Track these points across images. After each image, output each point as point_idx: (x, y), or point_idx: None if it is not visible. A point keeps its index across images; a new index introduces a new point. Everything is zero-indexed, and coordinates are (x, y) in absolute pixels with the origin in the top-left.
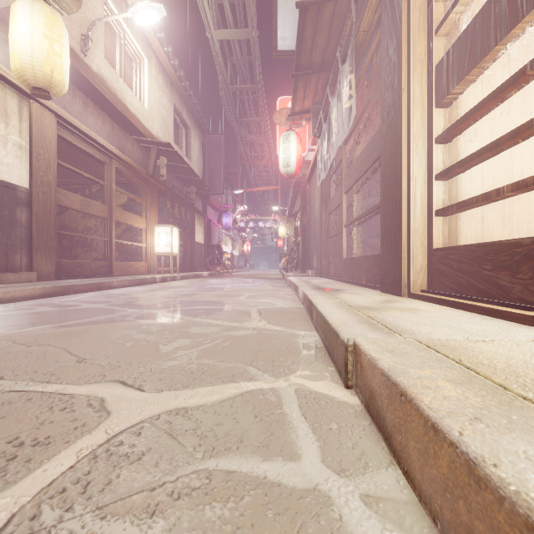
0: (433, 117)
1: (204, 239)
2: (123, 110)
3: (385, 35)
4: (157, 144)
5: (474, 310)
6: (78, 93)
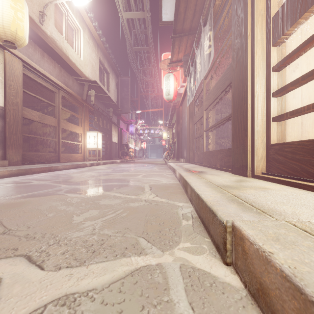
0: (270, 52)
1: (117, 140)
2: (66, 60)
3: (235, 1)
4: (88, 82)
5: (310, 189)
6: (38, 48)
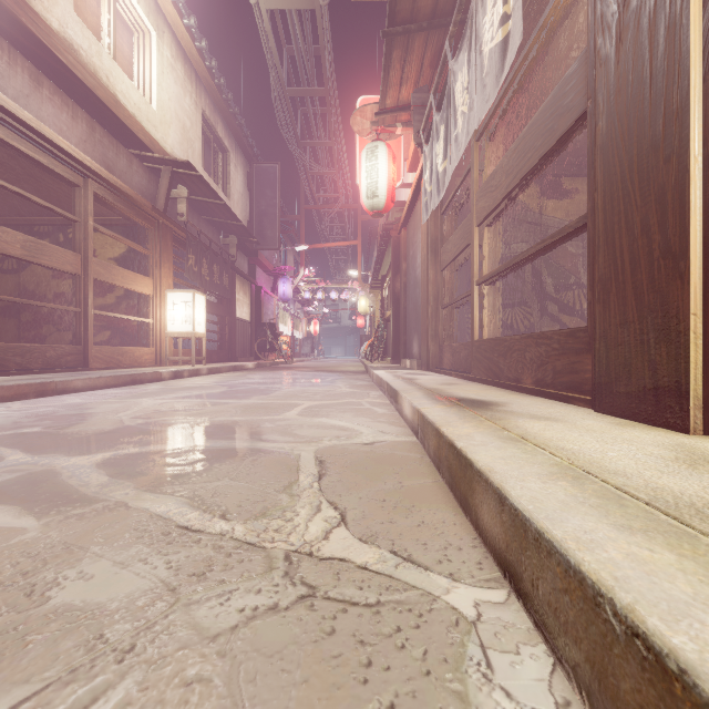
0: None
1: (250, 315)
2: (109, 103)
3: None
4: (170, 164)
5: None
6: (21, 61)
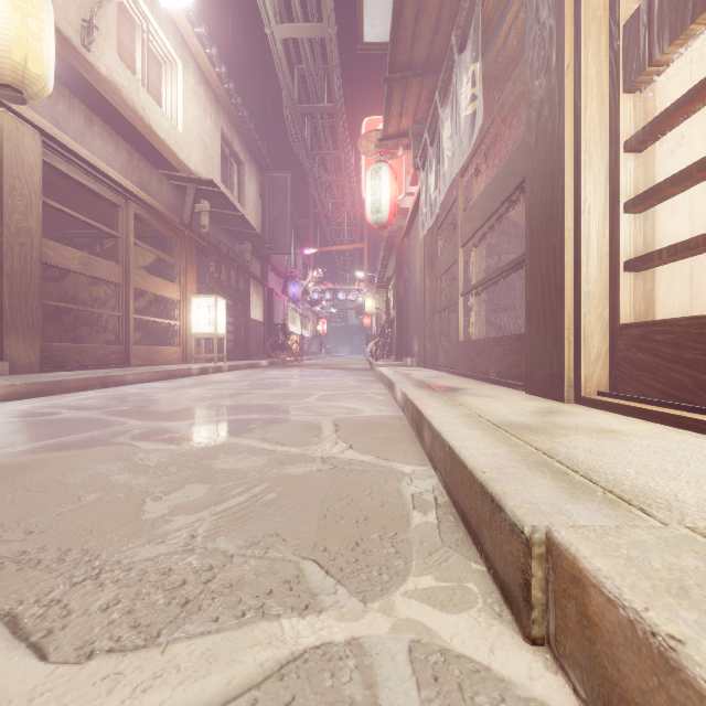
0: (620, 108)
1: (263, 316)
2: (145, 132)
3: None
4: (195, 182)
5: None
6: (78, 105)
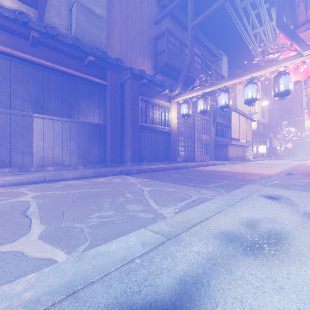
0: None
1: (269, 146)
2: None
3: None
4: (259, 123)
5: None
6: None
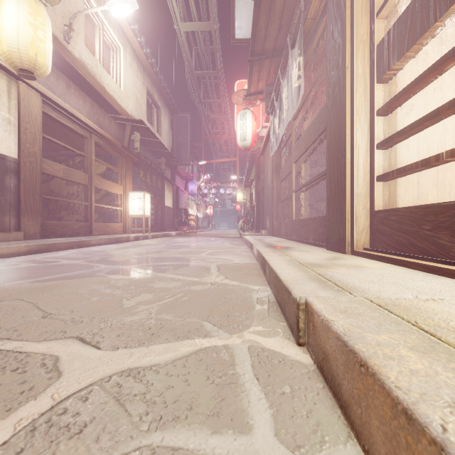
0: (374, 91)
1: (172, 204)
2: (101, 91)
3: (331, 20)
4: (131, 121)
5: (415, 267)
6: (62, 76)
